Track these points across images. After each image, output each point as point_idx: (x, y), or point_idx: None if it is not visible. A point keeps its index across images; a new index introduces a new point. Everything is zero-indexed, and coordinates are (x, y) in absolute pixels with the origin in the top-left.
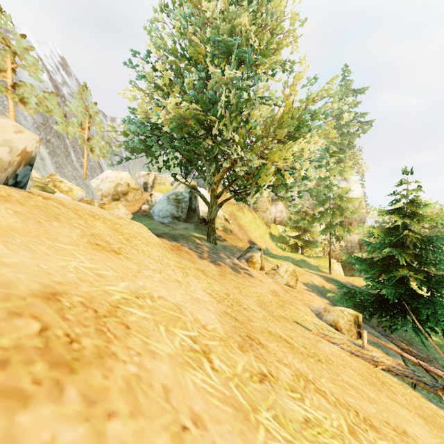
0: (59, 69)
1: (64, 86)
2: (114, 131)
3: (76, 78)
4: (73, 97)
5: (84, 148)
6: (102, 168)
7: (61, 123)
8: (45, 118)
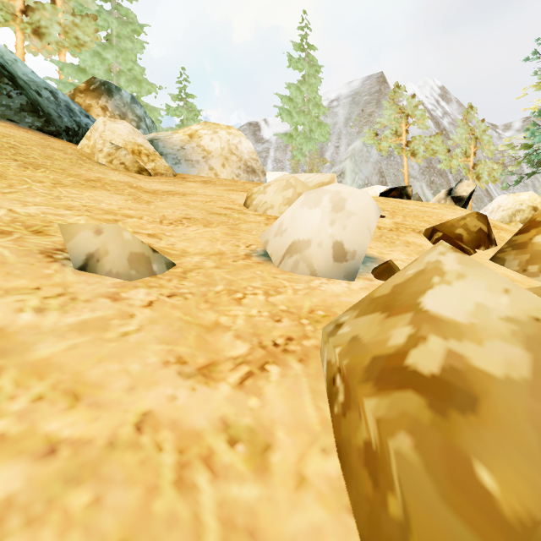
0: (438, 102)
1: (443, 118)
2: (511, 148)
3: (457, 101)
4: (454, 124)
5: (467, 177)
6: (490, 195)
7: (444, 160)
8: (428, 161)
